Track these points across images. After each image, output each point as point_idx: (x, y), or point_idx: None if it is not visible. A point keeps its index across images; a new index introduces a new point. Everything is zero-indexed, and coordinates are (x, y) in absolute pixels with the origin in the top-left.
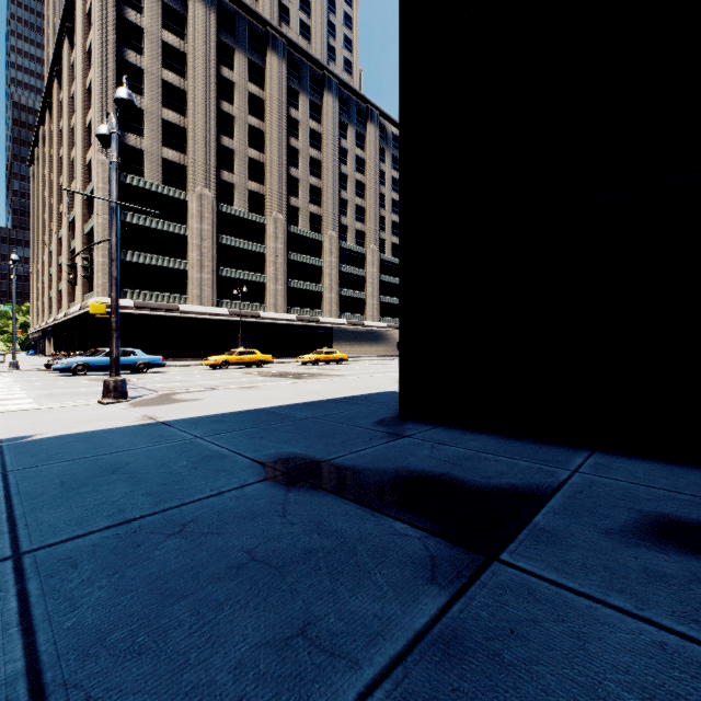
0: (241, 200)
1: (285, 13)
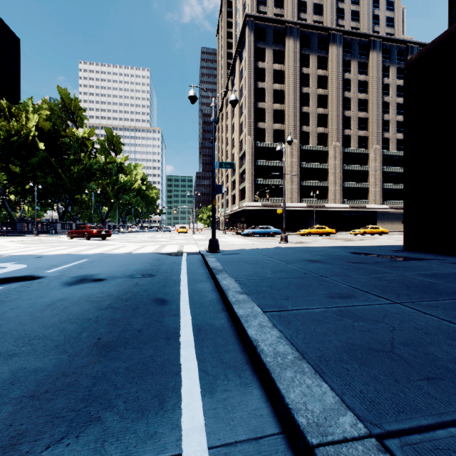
0: (313, 140)
1: (340, 13)
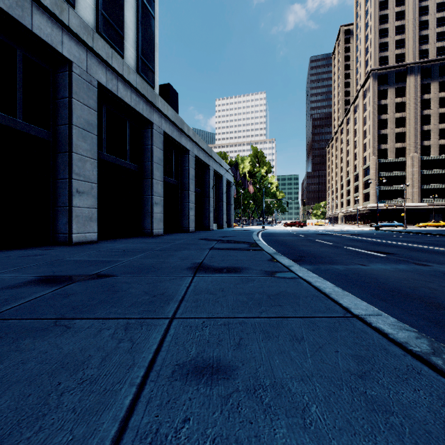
0: (434, 151)
1: None
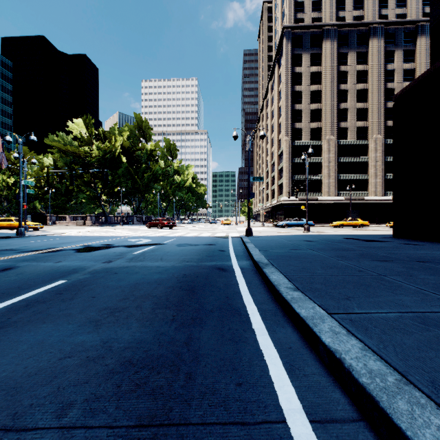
0: (351, 135)
1: (383, 3)
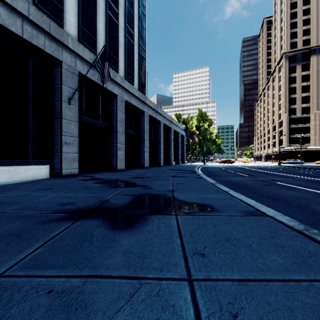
0: None
1: None
